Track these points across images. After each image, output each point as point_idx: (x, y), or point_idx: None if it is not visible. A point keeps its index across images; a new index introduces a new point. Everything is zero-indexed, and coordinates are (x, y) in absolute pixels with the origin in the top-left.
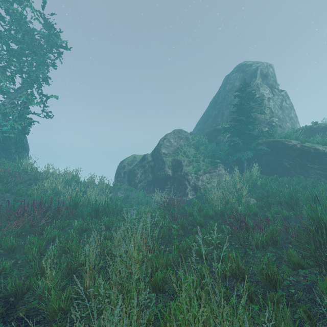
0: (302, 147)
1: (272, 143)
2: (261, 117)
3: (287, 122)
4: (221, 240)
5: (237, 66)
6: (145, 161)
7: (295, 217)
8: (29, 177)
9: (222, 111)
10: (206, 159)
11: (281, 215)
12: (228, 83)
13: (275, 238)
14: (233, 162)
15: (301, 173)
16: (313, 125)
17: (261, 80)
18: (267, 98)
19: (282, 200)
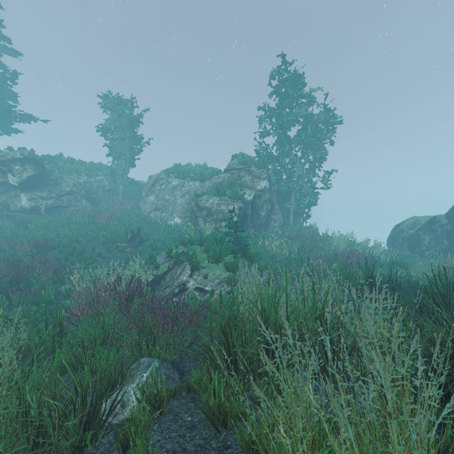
0: None
1: None
2: None
3: None
4: None
5: None
6: (436, 225)
7: None
8: (324, 237)
9: None
10: None
11: None
12: None
13: None
14: None
15: None
16: None
17: None
18: None
19: None
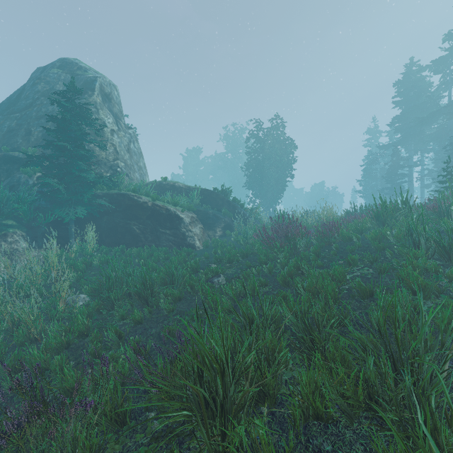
0: (154, 207)
1: (117, 197)
2: (101, 155)
3: (136, 172)
4: None
5: (62, 59)
6: None
7: (150, 317)
8: None
9: (26, 125)
10: None
11: (130, 318)
12: (42, 78)
13: (121, 408)
14: (48, 226)
15: (153, 240)
16: (163, 181)
17: (102, 100)
18: (111, 130)
19: (132, 291)
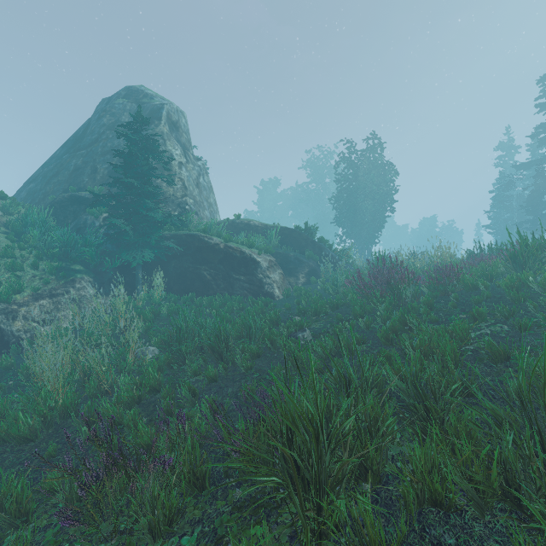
0: (227, 249)
1: (185, 238)
2: (169, 191)
3: (206, 210)
4: (36, 545)
5: (128, 87)
6: None
7: (226, 375)
8: None
9: (92, 162)
10: (45, 263)
11: (204, 374)
12: (107, 110)
13: (199, 470)
14: (114, 271)
15: (226, 288)
16: (237, 219)
17: (169, 129)
18: (179, 163)
19: (205, 344)
